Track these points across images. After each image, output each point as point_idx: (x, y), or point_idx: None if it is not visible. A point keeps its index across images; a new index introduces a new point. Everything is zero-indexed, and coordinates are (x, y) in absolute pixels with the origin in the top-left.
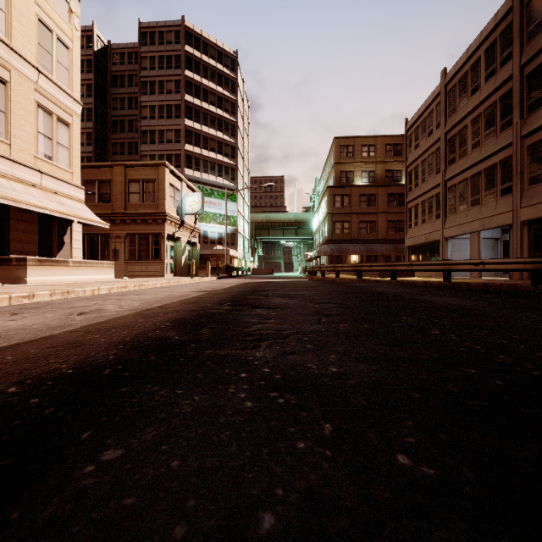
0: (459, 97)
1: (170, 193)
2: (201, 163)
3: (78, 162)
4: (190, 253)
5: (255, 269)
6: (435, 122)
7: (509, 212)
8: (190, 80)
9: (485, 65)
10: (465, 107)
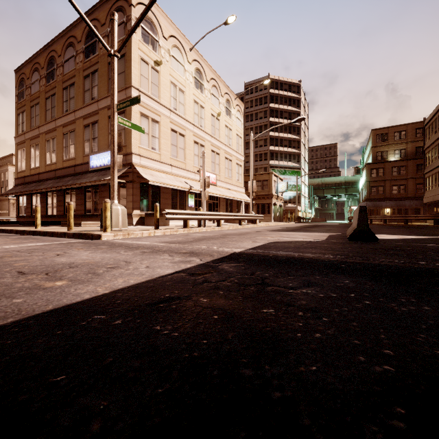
0: None
1: (273, 184)
2: (279, 156)
3: (243, 178)
4: (279, 210)
5: (313, 218)
6: (437, 126)
7: None
8: (272, 108)
9: None
10: None
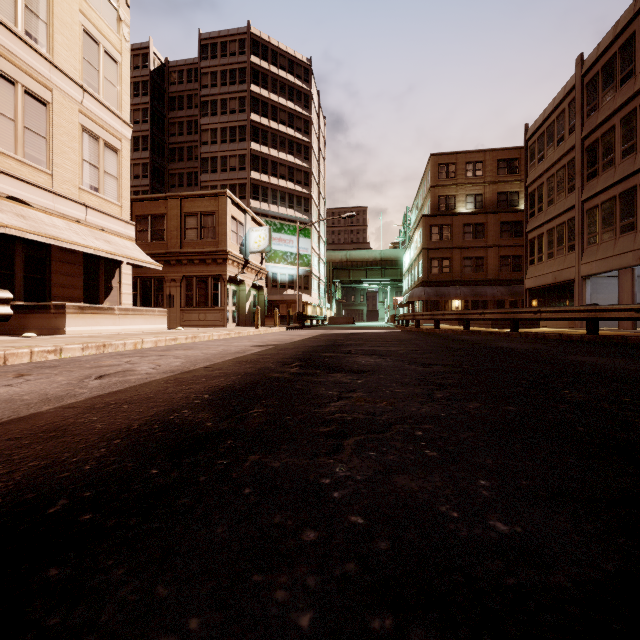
0: (602, 90)
1: (232, 228)
2: (270, 193)
3: (128, 193)
4: (256, 299)
5: (332, 318)
6: (567, 125)
7: None
8: (257, 96)
9: None
10: (611, 103)
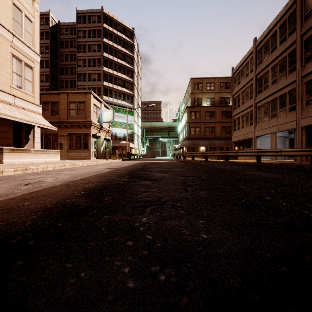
0: (264, 54)
1: (94, 110)
2: (113, 93)
3: (38, 90)
4: (106, 145)
5: (144, 155)
6: (250, 69)
7: (294, 121)
8: (107, 44)
9: (279, 35)
10: (267, 60)
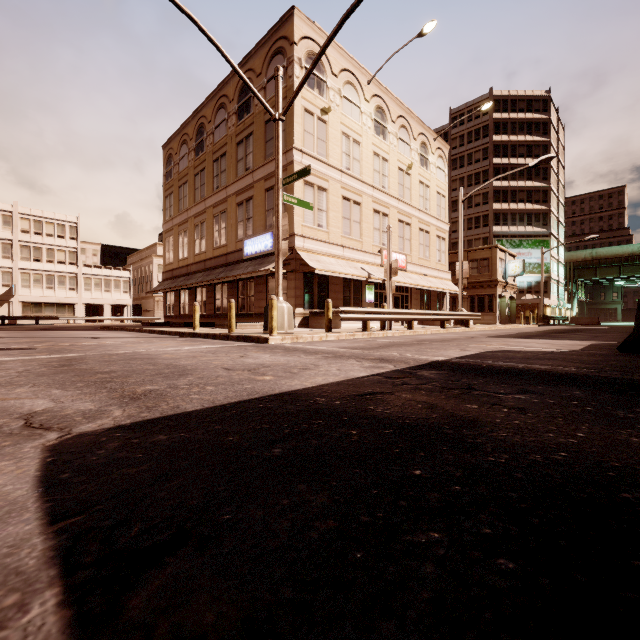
0: None
1: (499, 265)
2: (509, 217)
3: (447, 258)
4: (509, 306)
5: (574, 318)
6: None
7: None
8: (498, 143)
9: None
10: None
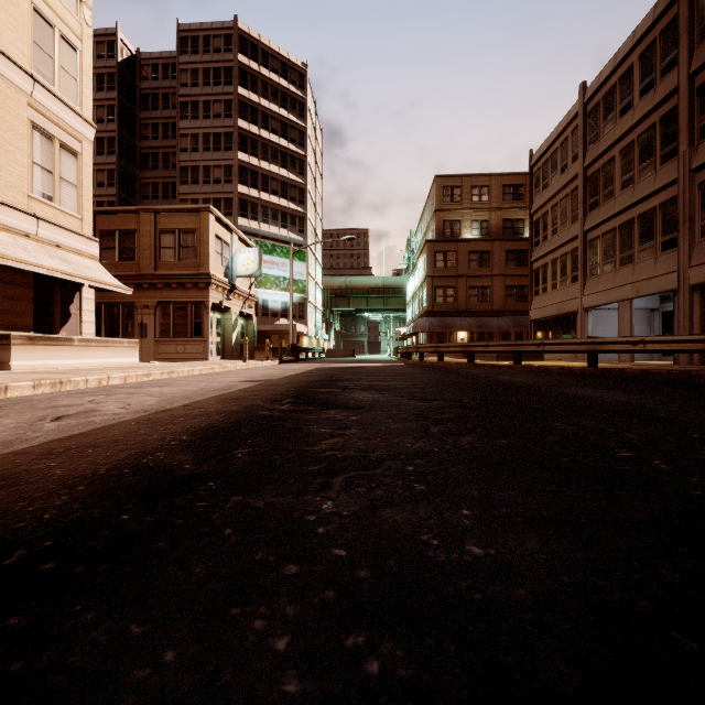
0: (603, 120)
1: (216, 248)
2: (260, 211)
3: (90, 204)
4: (244, 329)
5: (330, 350)
6: (571, 154)
7: (673, 273)
8: (245, 100)
9: (640, 75)
10: (612, 133)
